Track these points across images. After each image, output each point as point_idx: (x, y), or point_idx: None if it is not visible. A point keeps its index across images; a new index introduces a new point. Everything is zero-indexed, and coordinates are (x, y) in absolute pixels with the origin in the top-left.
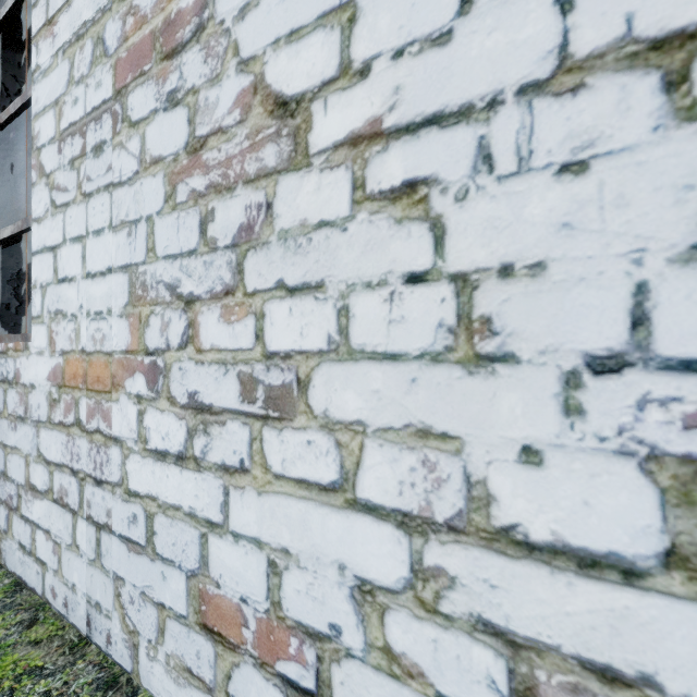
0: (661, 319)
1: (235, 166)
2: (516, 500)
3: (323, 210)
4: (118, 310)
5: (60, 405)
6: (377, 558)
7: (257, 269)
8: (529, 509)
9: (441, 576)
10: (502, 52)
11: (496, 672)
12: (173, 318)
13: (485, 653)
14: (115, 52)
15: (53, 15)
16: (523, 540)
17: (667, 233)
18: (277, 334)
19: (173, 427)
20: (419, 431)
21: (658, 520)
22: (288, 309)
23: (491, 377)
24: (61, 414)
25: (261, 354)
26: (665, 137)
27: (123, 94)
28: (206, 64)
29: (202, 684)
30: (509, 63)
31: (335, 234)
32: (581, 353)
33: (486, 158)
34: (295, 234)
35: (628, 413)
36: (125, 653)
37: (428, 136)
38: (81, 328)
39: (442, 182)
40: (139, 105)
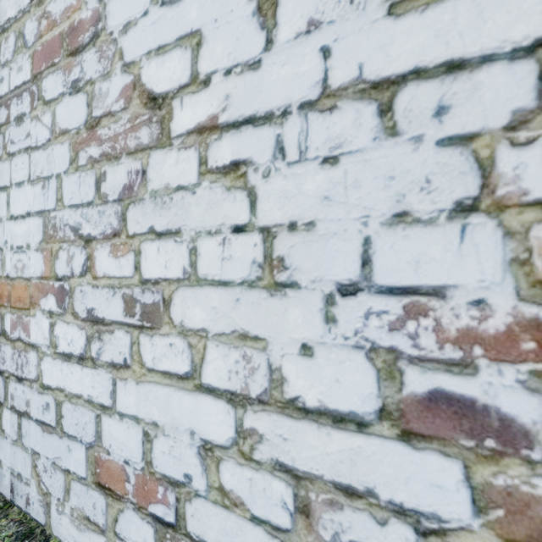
0: (377, 261)
1: (121, 141)
2: (298, 380)
3: (180, 178)
4: (34, 246)
5: None
6: (215, 425)
7: (136, 218)
8: (306, 385)
9: (254, 435)
10: (290, 79)
11: (286, 497)
12: (76, 253)
13: (280, 485)
14: (33, 45)
15: None
16: (302, 407)
17: (380, 206)
18: (149, 266)
19: (76, 335)
20: (241, 335)
21: (376, 389)
22: (156, 248)
23: (284, 298)
24: None
25: (139, 281)
26: (380, 145)
27: (39, 78)
28: (100, 63)
29: (97, 528)
30: (294, 87)
31: (188, 196)
32: (334, 282)
33: (281, 149)
34: (162, 194)
35: (360, 321)
36: (40, 511)
37: (246, 131)
38: (6, 259)
39: (255, 164)
40: (51, 88)
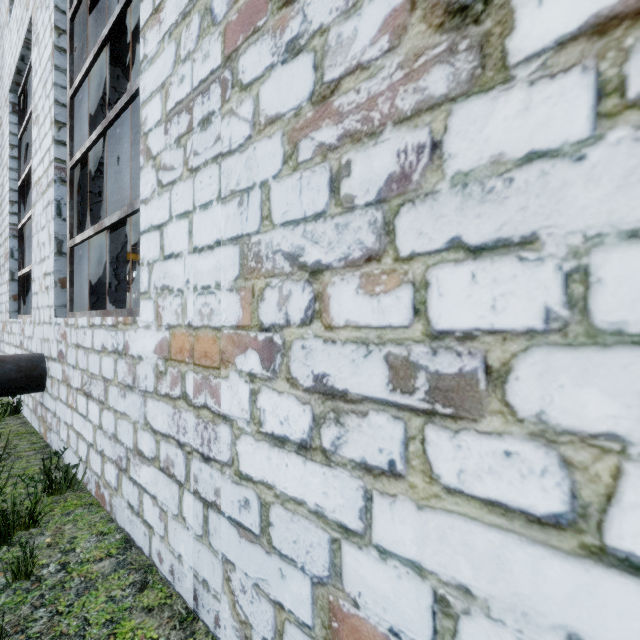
0: None
1: (382, 105)
2: None
3: (536, 137)
4: (227, 284)
5: (166, 378)
6: None
7: (416, 227)
8: None
9: None
10: None
11: None
12: (294, 291)
13: None
14: (225, 18)
15: (160, 3)
16: None
17: None
18: (449, 308)
19: (294, 411)
20: None
21: None
22: (468, 276)
23: None
24: (167, 386)
25: (423, 333)
26: None
27: (233, 58)
28: None
29: None
30: None
31: (560, 167)
32: None
33: None
34: (482, 176)
35: None
36: None
37: None
38: (187, 303)
39: None
40: (252, 64)
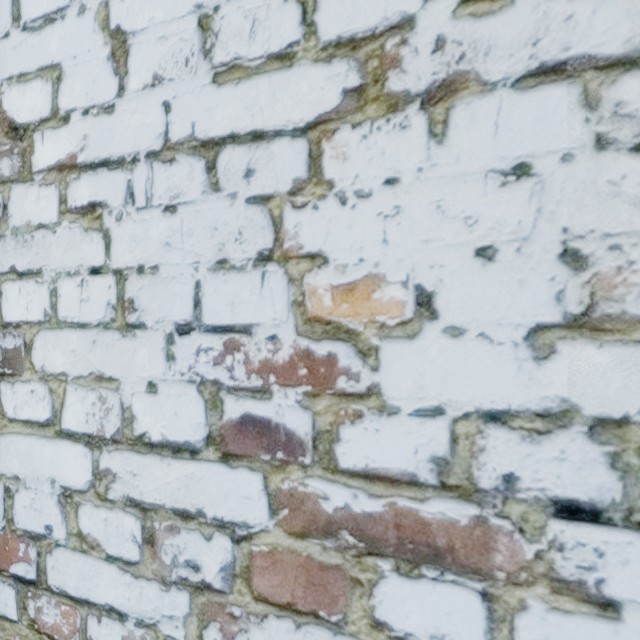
0: (205, 303)
1: None
2: (146, 417)
3: (42, 216)
4: None
5: None
6: (74, 470)
7: None
8: (152, 421)
9: (109, 474)
10: (139, 128)
11: (136, 530)
12: None
13: (131, 520)
14: None
15: None
16: (149, 442)
17: (208, 253)
18: (11, 309)
19: None
20: (97, 377)
21: (204, 418)
22: (18, 289)
23: (134, 338)
24: None
25: None
26: (207, 198)
27: None
28: None
29: None
30: (142, 136)
31: (49, 235)
32: (174, 322)
33: (131, 195)
34: (23, 231)
35: (193, 358)
36: None
37: (102, 174)
38: None
39: (109, 207)
40: None
